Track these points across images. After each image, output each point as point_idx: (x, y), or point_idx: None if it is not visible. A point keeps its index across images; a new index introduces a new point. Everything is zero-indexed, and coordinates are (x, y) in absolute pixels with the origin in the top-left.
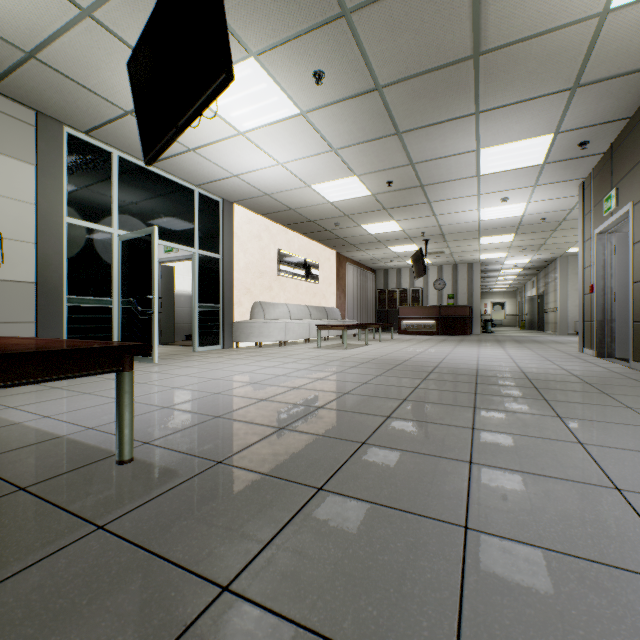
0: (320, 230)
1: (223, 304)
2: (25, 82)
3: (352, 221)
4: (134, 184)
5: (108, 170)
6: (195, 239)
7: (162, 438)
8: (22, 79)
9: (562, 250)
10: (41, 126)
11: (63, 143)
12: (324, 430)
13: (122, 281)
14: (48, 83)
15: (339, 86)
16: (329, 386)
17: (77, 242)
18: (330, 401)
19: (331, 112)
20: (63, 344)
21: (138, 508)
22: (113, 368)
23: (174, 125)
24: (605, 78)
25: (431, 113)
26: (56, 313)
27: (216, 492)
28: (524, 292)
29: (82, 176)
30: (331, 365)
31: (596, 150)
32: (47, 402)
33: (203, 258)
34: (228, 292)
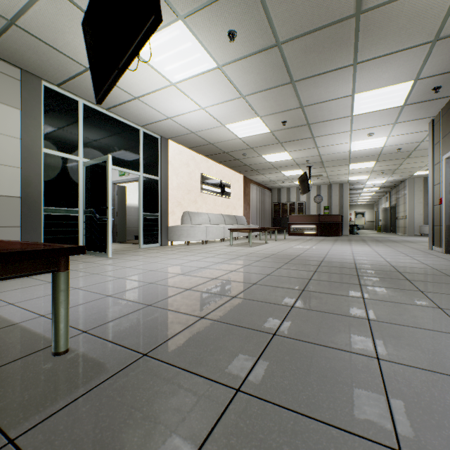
0: (232, 159)
1: (161, 213)
2: (10, 45)
3: (255, 152)
4: (95, 124)
5: (75, 114)
6: (140, 165)
7: (99, 327)
8: (7, 43)
9: (410, 173)
10: (24, 80)
11: (41, 93)
12: (238, 320)
13: (86, 196)
14: (27, 45)
15: (248, 43)
16: (240, 277)
17: (52, 167)
18: (242, 291)
19: (241, 65)
20: (4, 247)
21: (56, 413)
22: (48, 269)
23: (116, 68)
24: None
25: (319, 65)
26: (36, 220)
27: (137, 392)
28: (379, 205)
29: (55, 118)
30: (241, 259)
31: (446, 93)
32: (17, 290)
33: (146, 179)
34: (164, 204)
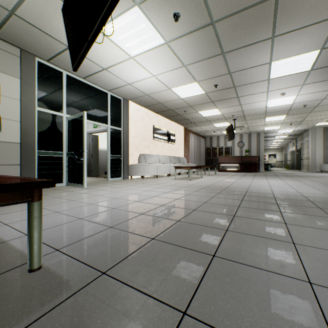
0: (176, 115)
1: (123, 155)
2: (12, 30)
3: (193, 109)
4: (75, 89)
5: (60, 82)
6: (108, 120)
7: (69, 245)
8: (10, 28)
9: (313, 124)
10: (23, 57)
11: (35, 66)
12: (183, 241)
13: (68, 142)
14: (24, 30)
15: (188, 23)
16: (183, 204)
17: (43, 121)
18: (185, 216)
19: (183, 41)
20: None
21: None
22: (23, 199)
23: (86, 41)
24: None
25: (244, 39)
26: (31, 160)
27: (93, 313)
28: (287, 148)
29: (46, 85)
30: (183, 190)
31: None
32: (12, 213)
33: (112, 130)
34: (126, 148)
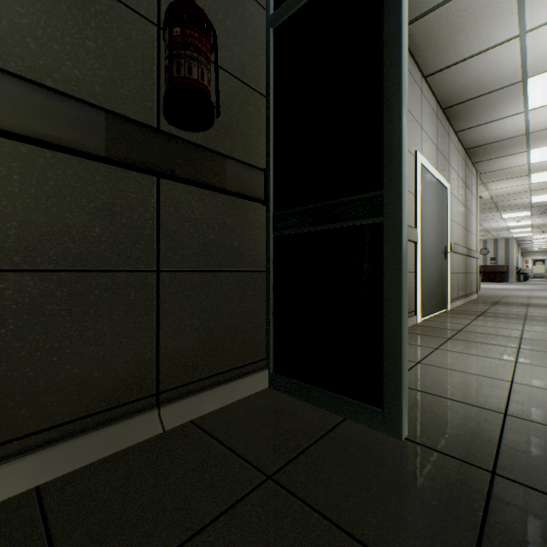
0: None
1: None
2: None
3: None
4: None
5: None
6: None
7: None
8: None
9: None
10: None
11: None
12: None
13: None
14: None
15: None
16: None
17: None
18: None
19: None
20: None
21: None
22: None
23: None
24: (540, 206)
25: (482, 212)
26: None
27: None
28: None
29: None
30: None
31: None
32: None
33: None
34: None
